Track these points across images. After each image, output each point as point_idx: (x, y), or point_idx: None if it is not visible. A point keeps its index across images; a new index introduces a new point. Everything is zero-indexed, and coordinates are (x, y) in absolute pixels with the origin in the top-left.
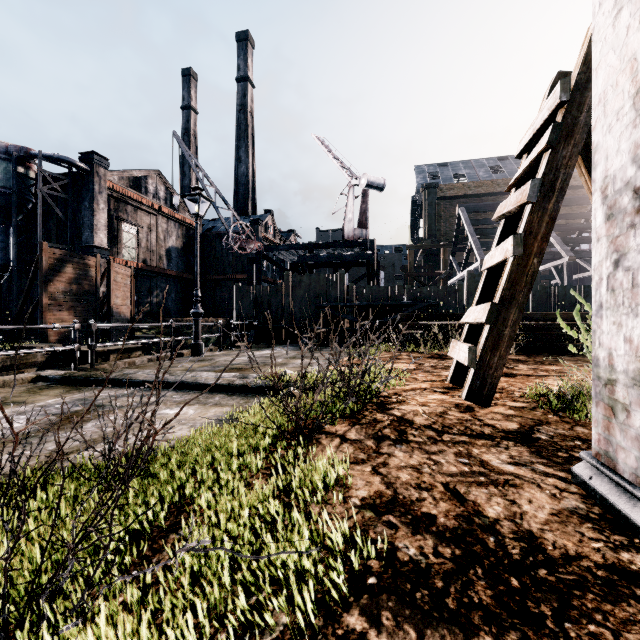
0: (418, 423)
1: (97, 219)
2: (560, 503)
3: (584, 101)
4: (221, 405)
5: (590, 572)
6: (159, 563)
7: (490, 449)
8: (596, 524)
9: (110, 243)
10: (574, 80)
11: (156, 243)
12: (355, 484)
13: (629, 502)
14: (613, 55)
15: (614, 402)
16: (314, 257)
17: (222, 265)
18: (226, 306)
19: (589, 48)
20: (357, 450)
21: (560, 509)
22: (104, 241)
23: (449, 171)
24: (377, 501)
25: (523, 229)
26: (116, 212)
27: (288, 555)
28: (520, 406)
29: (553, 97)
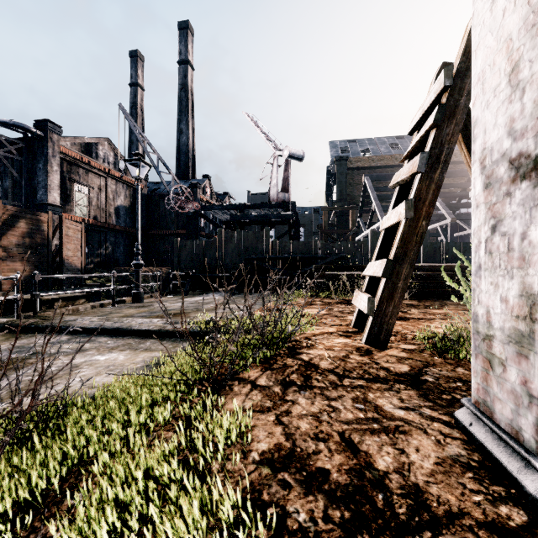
0: (323, 367)
1: (51, 180)
2: (444, 450)
3: (464, 86)
4: (151, 350)
5: (472, 532)
6: (45, 536)
7: (384, 393)
8: (476, 473)
9: (63, 201)
10: (456, 68)
11: (106, 202)
12: (257, 436)
13: (505, 451)
14: (491, 37)
15: (491, 356)
16: (244, 216)
17: (165, 222)
18: (169, 257)
19: (468, 41)
20: (265, 397)
21: (444, 457)
22: (57, 199)
23: (357, 146)
24: (275, 455)
25: (414, 195)
26: (69, 174)
27: (169, 535)
28: (411, 348)
29: (438, 82)
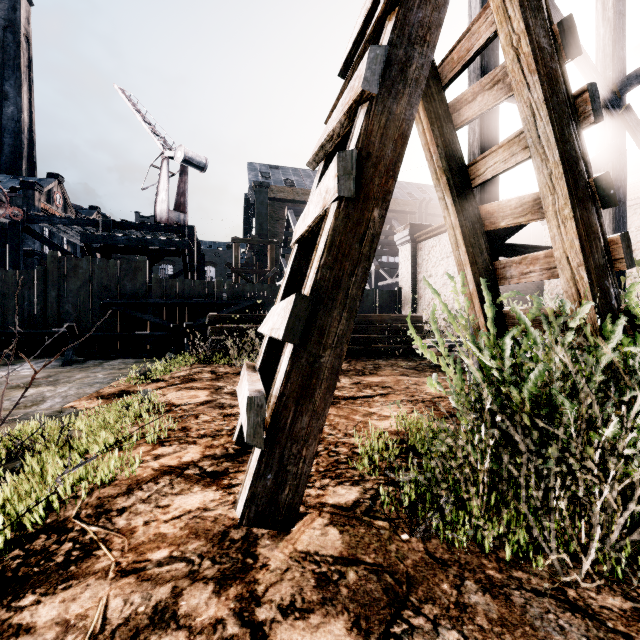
0: None
1: None
2: None
3: None
4: None
5: None
6: None
7: None
8: None
9: None
10: None
11: None
12: None
13: None
14: None
15: None
16: (107, 237)
17: None
18: None
19: None
20: None
21: None
22: None
23: (280, 174)
24: None
25: (356, 145)
26: None
27: None
28: (350, 502)
29: None
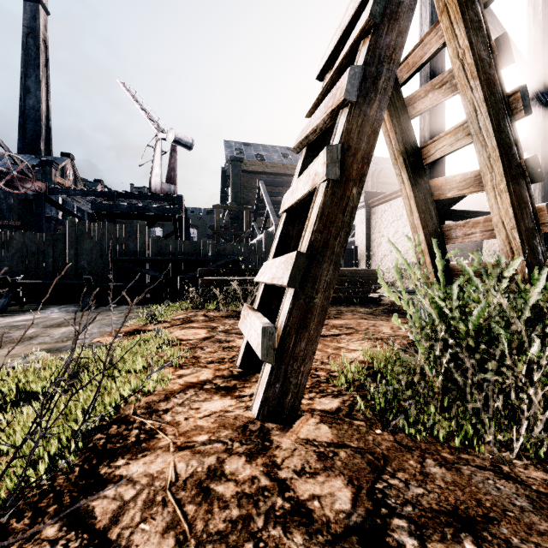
0: None
1: None
2: None
3: None
4: None
5: None
6: None
7: None
8: None
9: None
10: None
11: None
12: None
13: None
14: None
15: None
16: (113, 206)
17: None
18: None
19: None
20: None
21: None
22: None
23: (252, 150)
24: None
25: (339, 140)
26: None
27: None
28: (333, 408)
29: None
